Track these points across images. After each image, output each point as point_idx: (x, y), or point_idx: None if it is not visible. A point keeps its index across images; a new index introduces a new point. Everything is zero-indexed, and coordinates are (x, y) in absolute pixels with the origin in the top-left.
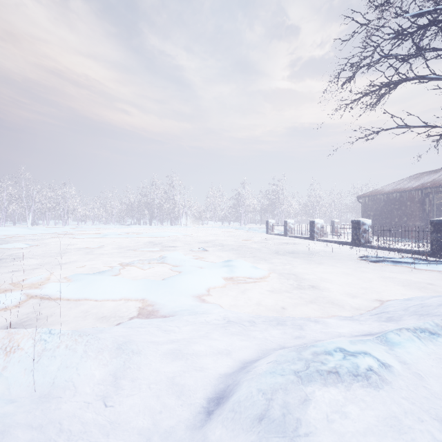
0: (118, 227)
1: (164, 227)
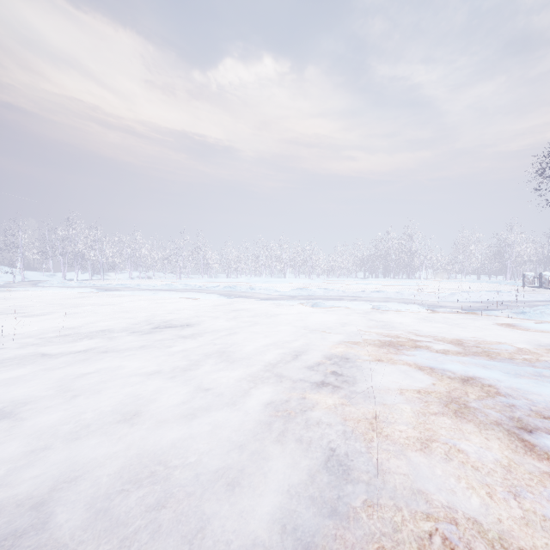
0: (357, 280)
1: (401, 281)
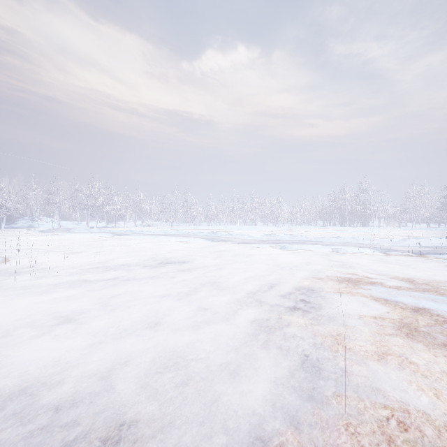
0: (316, 228)
1: (356, 228)
